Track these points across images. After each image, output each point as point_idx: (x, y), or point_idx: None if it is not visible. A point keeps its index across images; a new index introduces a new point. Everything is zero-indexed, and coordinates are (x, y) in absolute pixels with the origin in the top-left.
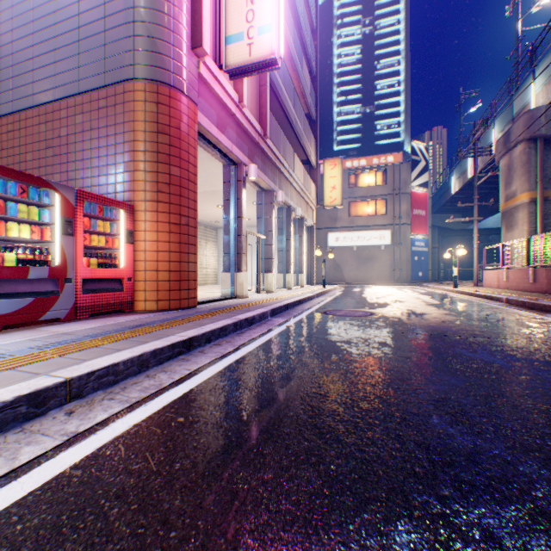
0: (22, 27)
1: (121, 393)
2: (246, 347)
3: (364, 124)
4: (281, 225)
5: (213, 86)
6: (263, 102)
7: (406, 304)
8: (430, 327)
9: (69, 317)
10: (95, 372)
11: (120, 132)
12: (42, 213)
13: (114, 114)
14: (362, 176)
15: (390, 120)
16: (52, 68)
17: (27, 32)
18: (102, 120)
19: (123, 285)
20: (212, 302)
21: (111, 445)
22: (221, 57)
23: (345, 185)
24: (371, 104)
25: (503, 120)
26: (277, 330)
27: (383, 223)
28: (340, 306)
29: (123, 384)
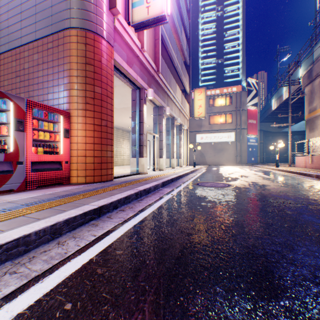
0: None
1: (26, 265)
2: (143, 212)
3: (217, 70)
4: (168, 128)
5: (123, 36)
6: (157, 50)
7: (249, 178)
8: (274, 196)
9: (20, 188)
10: (3, 245)
11: (61, 63)
12: (0, 116)
13: (57, 52)
14: (217, 99)
15: (233, 67)
16: (20, 24)
17: (4, 2)
18: (49, 56)
19: (62, 166)
20: (123, 177)
21: None
22: (129, 18)
23: (207, 105)
24: (221, 58)
25: (306, 62)
26: (166, 197)
27: (230, 128)
28: (206, 179)
29: (33, 253)
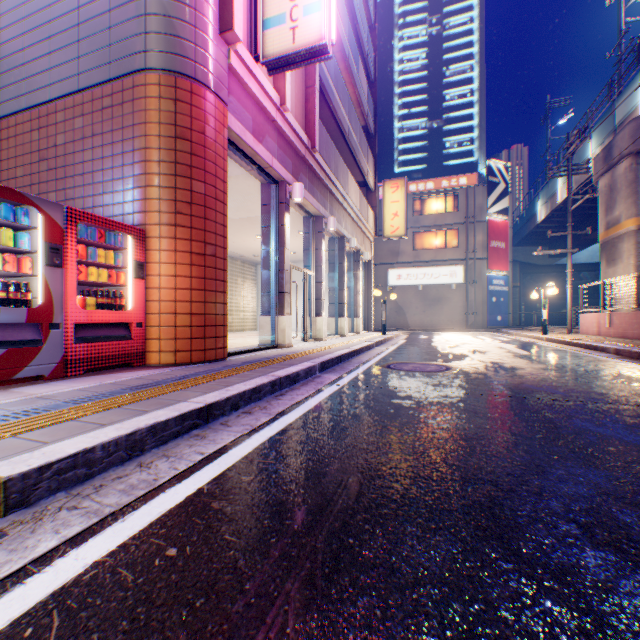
0: (11, 11)
1: (92, 497)
2: (286, 416)
3: (431, 141)
4: (333, 259)
5: (247, 82)
6: (311, 106)
7: (489, 355)
8: (528, 387)
9: (56, 373)
10: (53, 465)
11: (129, 137)
12: (19, 238)
13: (122, 114)
14: (428, 201)
15: (461, 136)
16: (47, 60)
17: (16, 17)
18: (106, 123)
19: (131, 332)
20: (246, 353)
21: (39, 613)
22: (258, 47)
23: (409, 212)
24: (439, 118)
25: (602, 131)
26: (328, 390)
27: (454, 257)
28: (406, 357)
29: (100, 479)
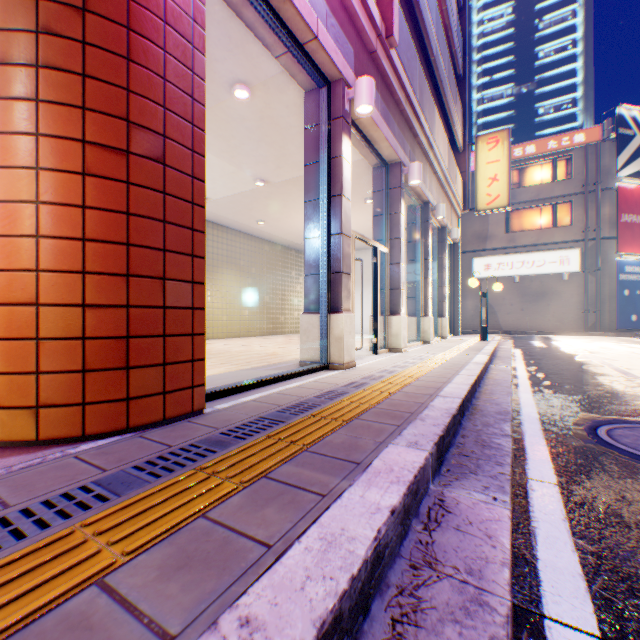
0: None
1: None
2: None
3: (518, 110)
4: (412, 235)
5: None
6: None
7: None
8: None
9: None
10: None
11: None
12: None
13: None
14: (527, 170)
15: (559, 98)
16: None
17: None
18: None
19: None
20: (265, 385)
21: None
22: None
23: None
24: (529, 80)
25: None
26: None
27: (566, 239)
28: (589, 397)
29: None
